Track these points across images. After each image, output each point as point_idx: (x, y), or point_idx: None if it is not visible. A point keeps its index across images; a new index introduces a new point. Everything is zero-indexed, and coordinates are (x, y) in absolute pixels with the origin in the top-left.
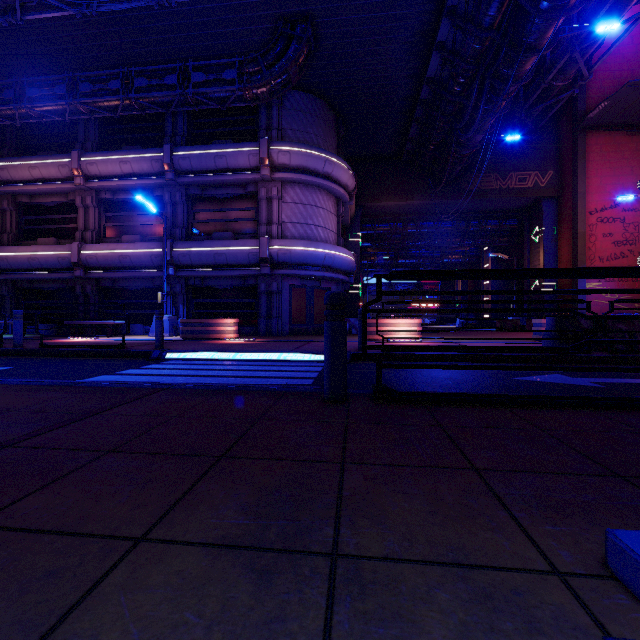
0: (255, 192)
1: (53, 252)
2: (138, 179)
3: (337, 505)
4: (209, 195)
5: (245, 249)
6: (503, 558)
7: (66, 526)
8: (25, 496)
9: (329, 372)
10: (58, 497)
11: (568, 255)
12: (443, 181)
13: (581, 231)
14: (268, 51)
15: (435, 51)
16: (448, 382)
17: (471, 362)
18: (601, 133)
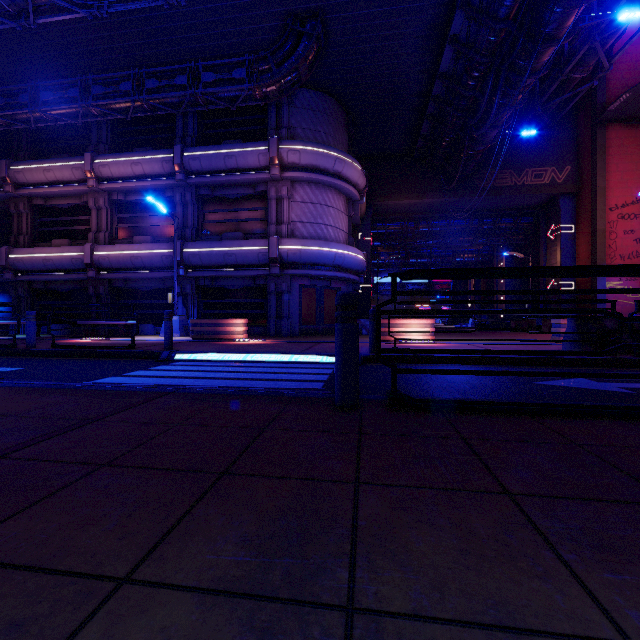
0: (265, 192)
1: (67, 253)
2: (149, 180)
3: (352, 538)
4: (219, 195)
5: (255, 249)
6: (558, 619)
7: (43, 560)
8: (5, 519)
9: (340, 377)
10: (40, 521)
11: (587, 253)
12: (456, 178)
13: (601, 228)
14: (278, 49)
15: (448, 45)
16: (465, 386)
17: (488, 365)
18: (622, 126)
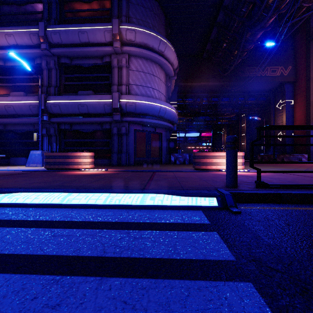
0: (109, 63)
1: None
2: (20, 49)
3: None
4: (76, 64)
5: (101, 101)
6: None
7: None
8: None
9: None
10: None
11: (302, 116)
12: (233, 65)
13: (312, 101)
14: None
15: None
16: None
17: None
18: None
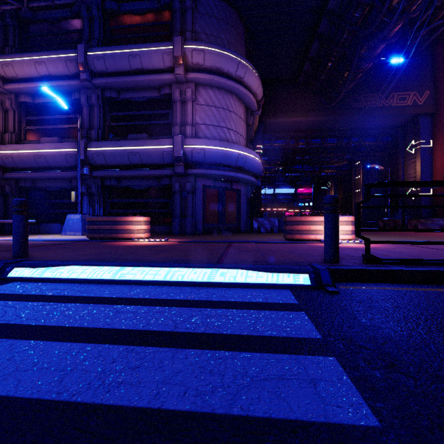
0: (169, 95)
1: None
2: (54, 81)
3: None
4: (125, 98)
5: (159, 148)
6: None
7: None
8: None
9: None
10: None
11: None
12: (342, 93)
13: None
14: None
15: None
16: None
17: None
18: None
